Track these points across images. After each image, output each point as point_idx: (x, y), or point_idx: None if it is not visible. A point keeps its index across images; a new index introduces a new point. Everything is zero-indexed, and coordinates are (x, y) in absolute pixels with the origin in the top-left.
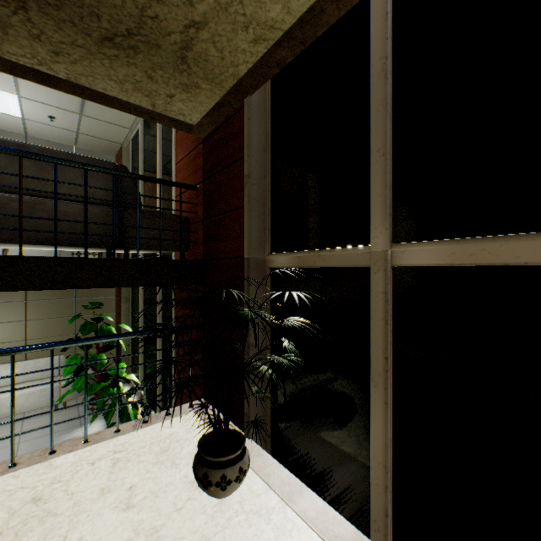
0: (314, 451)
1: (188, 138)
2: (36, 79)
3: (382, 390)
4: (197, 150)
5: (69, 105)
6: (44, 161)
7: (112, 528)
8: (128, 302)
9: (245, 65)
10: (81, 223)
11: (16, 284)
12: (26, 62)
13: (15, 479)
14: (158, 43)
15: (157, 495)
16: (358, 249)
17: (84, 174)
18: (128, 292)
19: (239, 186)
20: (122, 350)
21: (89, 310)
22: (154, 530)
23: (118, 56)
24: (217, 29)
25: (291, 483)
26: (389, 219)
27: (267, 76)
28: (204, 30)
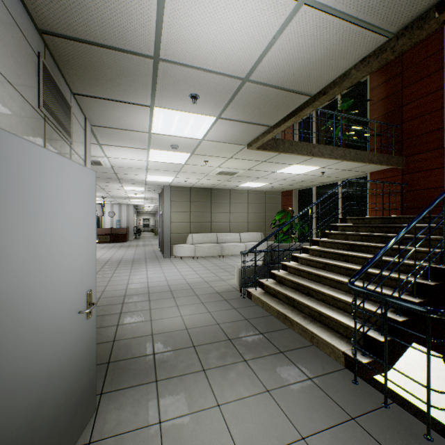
0: None
1: None
2: None
3: None
4: None
5: (288, 184)
6: None
7: None
8: None
9: None
10: None
11: None
12: None
13: None
14: None
15: (431, 369)
16: None
17: None
18: None
19: None
20: None
21: None
22: (443, 378)
23: None
24: None
25: None
26: None
27: None
28: None
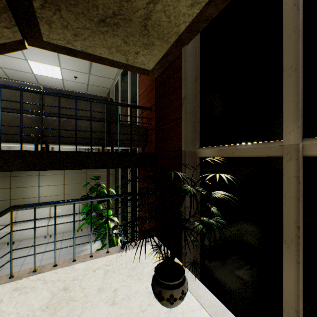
0: (232, 285)
1: (146, 79)
2: (66, 52)
3: (294, 252)
4: (151, 86)
5: (84, 69)
6: (70, 98)
7: (104, 316)
8: (112, 176)
9: (184, 24)
10: (89, 132)
11: (56, 166)
12: (61, 43)
13: (56, 274)
14: (130, 18)
15: (130, 298)
16: (271, 143)
17: (90, 104)
18: (113, 170)
19: (178, 105)
20: (109, 202)
21: (93, 180)
22: None
23: (108, 31)
24: (167, 1)
25: (216, 305)
26: (300, 119)
27: (198, 30)
28: (159, 3)
